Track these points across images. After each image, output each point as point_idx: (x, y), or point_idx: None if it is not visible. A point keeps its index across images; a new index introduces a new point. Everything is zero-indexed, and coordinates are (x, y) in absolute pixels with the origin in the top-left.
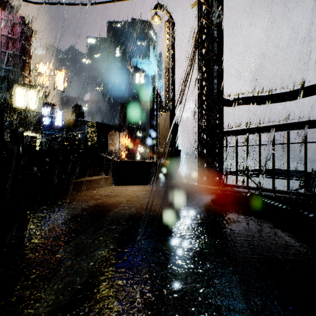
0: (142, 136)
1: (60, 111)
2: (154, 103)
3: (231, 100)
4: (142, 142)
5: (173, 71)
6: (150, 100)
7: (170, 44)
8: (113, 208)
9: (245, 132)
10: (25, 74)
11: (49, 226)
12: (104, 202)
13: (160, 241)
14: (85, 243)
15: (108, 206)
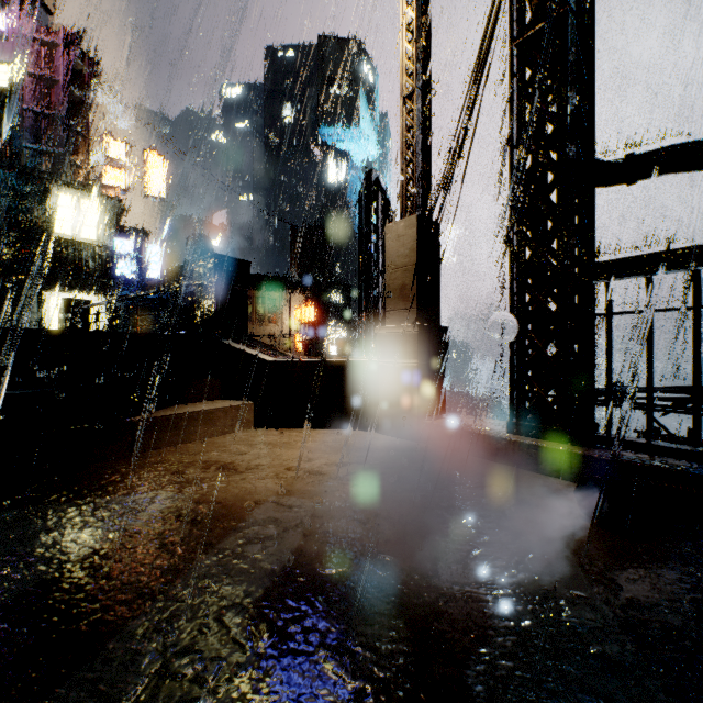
0: (343, 301)
1: (158, 246)
2: (371, 211)
3: (626, 161)
4: (343, 315)
5: (426, 97)
6: (361, 203)
7: (417, 17)
8: (224, 532)
9: (697, 257)
10: (77, 161)
11: None
12: (206, 499)
13: None
14: None
15: (211, 520)
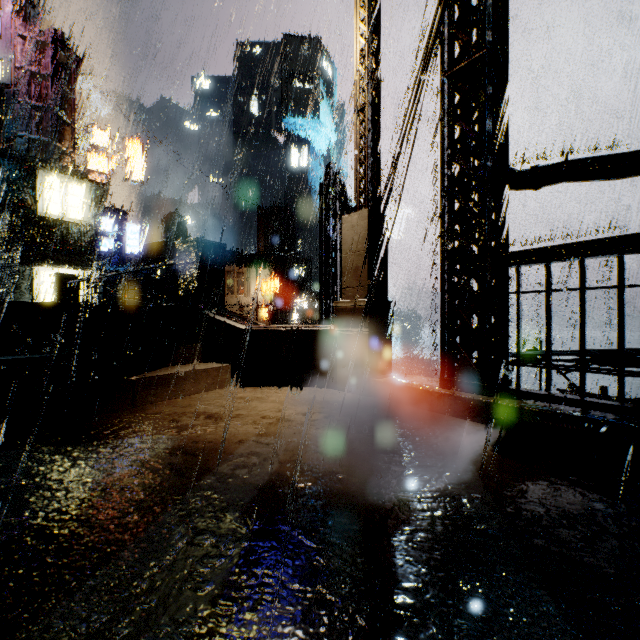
0: (304, 274)
1: (138, 225)
2: (330, 199)
3: (531, 171)
4: (304, 288)
5: (376, 111)
6: (321, 192)
7: (368, 45)
8: (219, 461)
9: (579, 251)
10: (65, 149)
11: (8, 533)
12: (200, 439)
13: (356, 636)
14: (80, 635)
15: (207, 453)
